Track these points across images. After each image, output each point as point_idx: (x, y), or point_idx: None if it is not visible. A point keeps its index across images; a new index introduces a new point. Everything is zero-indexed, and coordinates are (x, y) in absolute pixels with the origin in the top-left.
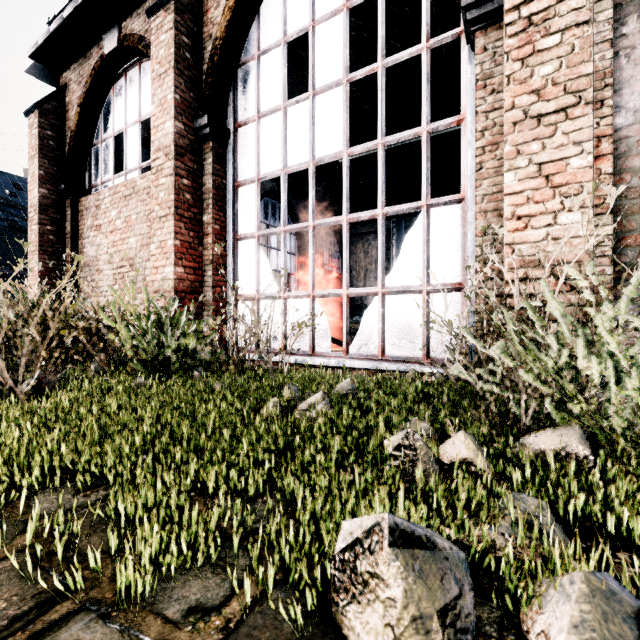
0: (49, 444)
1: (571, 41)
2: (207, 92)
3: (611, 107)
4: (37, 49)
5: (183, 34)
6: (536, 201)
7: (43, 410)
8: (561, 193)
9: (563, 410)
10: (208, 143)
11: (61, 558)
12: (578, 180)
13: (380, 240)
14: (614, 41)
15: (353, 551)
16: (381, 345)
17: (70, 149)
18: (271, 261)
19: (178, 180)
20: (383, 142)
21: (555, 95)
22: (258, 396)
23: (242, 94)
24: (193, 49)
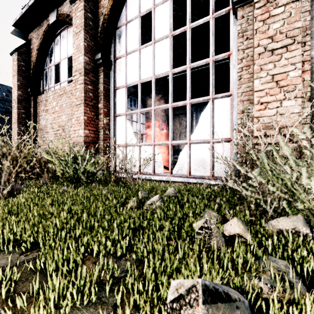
0: (7, 226)
1: (289, 10)
2: (100, 42)
3: (309, 46)
4: (16, 21)
5: (88, 12)
6: (271, 94)
7: (10, 205)
8: (284, 90)
9: (290, 206)
10: (101, 67)
11: (5, 297)
12: (293, 83)
13: (188, 116)
14: (311, 11)
15: (179, 303)
16: (189, 170)
17: (33, 71)
18: (133, 128)
19: (86, 86)
20: (190, 66)
21: (281, 39)
22: (125, 197)
23: (118, 43)
24: (93, 20)
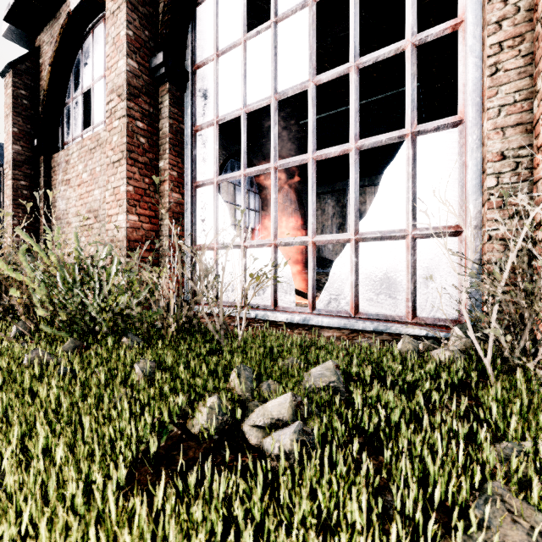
0: None
1: None
2: (163, 31)
3: None
4: (10, 11)
5: None
6: None
7: None
8: None
9: None
10: (165, 85)
11: None
12: None
13: (353, 178)
14: None
15: None
16: (354, 300)
17: (43, 108)
18: (237, 217)
19: (131, 122)
20: (357, 64)
21: None
22: (190, 388)
23: (200, 34)
24: None
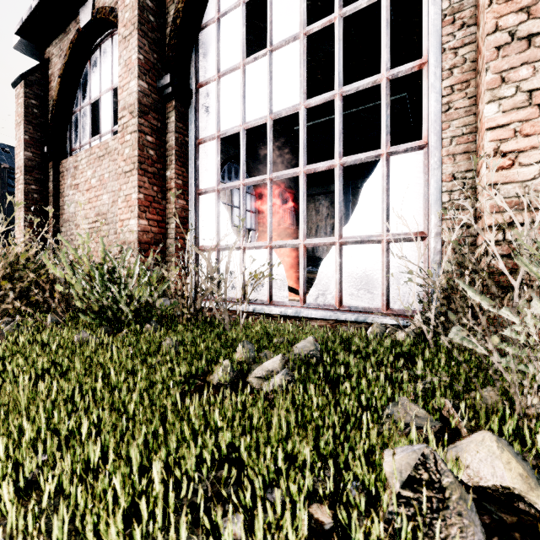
0: None
1: None
2: (170, 54)
3: None
4: (22, 26)
5: None
6: (525, 134)
7: None
8: None
9: None
10: (171, 102)
11: None
12: None
13: (337, 190)
14: None
15: None
16: (338, 295)
17: (52, 116)
18: (234, 218)
19: (142, 136)
20: (340, 92)
21: None
22: (208, 356)
23: (203, 56)
24: (157, 13)
